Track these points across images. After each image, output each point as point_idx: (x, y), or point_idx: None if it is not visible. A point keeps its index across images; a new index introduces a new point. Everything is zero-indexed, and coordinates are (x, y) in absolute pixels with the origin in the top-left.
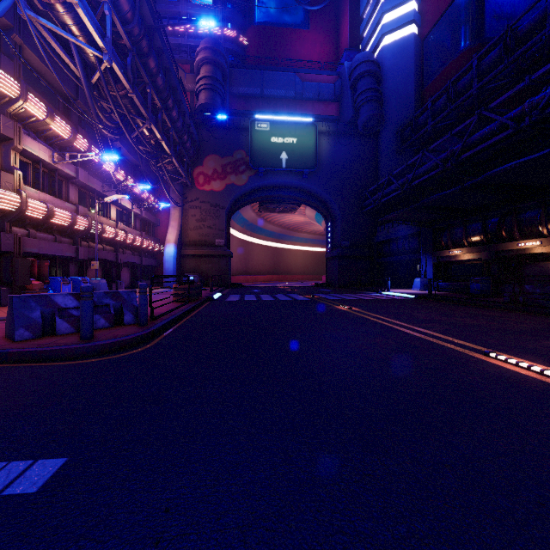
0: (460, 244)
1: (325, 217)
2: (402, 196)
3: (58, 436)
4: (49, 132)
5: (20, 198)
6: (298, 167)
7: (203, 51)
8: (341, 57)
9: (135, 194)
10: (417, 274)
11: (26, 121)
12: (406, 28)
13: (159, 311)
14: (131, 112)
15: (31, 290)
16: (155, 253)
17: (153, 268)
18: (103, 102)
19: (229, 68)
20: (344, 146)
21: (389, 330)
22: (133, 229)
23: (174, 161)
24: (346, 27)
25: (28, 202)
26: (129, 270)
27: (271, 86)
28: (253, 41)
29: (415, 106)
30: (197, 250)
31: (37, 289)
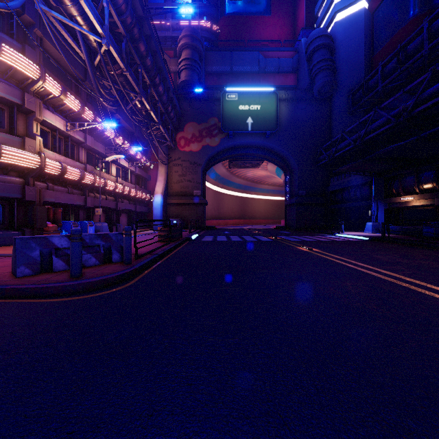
0: (411, 191)
1: (284, 171)
2: (354, 150)
3: (3, 403)
4: (63, 107)
5: (40, 159)
6: (261, 129)
7: (183, 39)
8: (298, 35)
9: (131, 155)
10: (368, 219)
11: (45, 98)
12: (357, 5)
13: (144, 250)
14: (126, 88)
15: (47, 232)
16: (146, 202)
17: (145, 214)
18: (104, 81)
19: (205, 51)
20: (301, 110)
21: (355, 272)
22: (129, 183)
23: (160, 128)
24: (302, 10)
25: (47, 161)
26: (126, 215)
27: (238, 63)
28: (224, 29)
29: (365, 71)
30: (179, 199)
31: (52, 230)
